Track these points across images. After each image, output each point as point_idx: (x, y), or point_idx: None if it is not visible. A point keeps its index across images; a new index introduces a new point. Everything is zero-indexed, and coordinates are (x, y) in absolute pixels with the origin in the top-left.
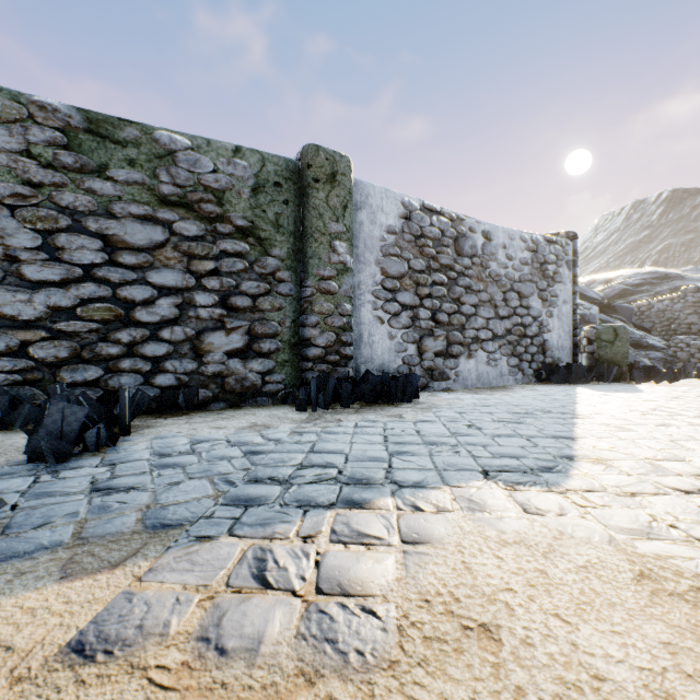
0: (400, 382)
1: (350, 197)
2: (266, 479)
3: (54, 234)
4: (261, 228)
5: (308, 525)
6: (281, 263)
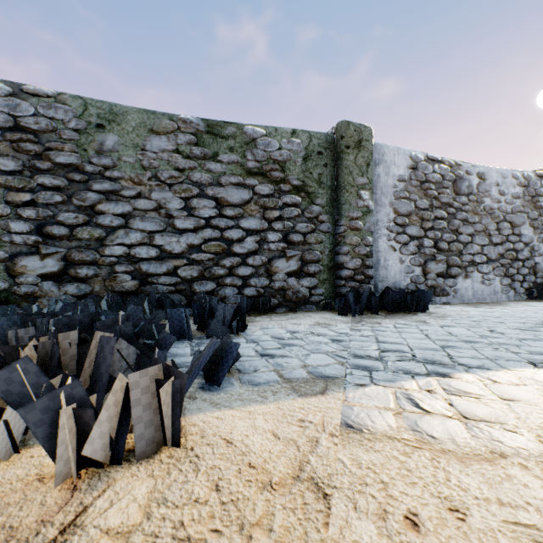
0: (415, 296)
1: (371, 157)
2: (365, 356)
3: (190, 199)
4: (309, 185)
5: (422, 384)
6: (322, 209)
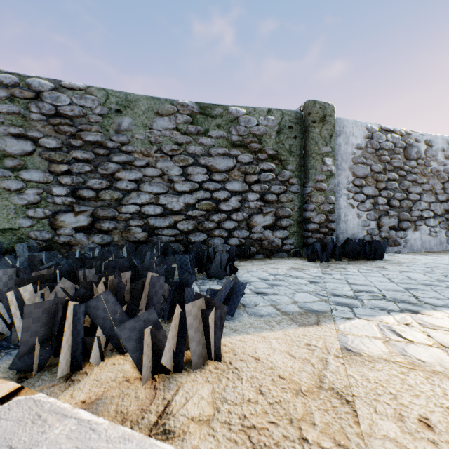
0: (373, 246)
1: (334, 129)
2: (342, 295)
3: (186, 167)
4: (281, 154)
5: (399, 319)
6: (292, 173)
